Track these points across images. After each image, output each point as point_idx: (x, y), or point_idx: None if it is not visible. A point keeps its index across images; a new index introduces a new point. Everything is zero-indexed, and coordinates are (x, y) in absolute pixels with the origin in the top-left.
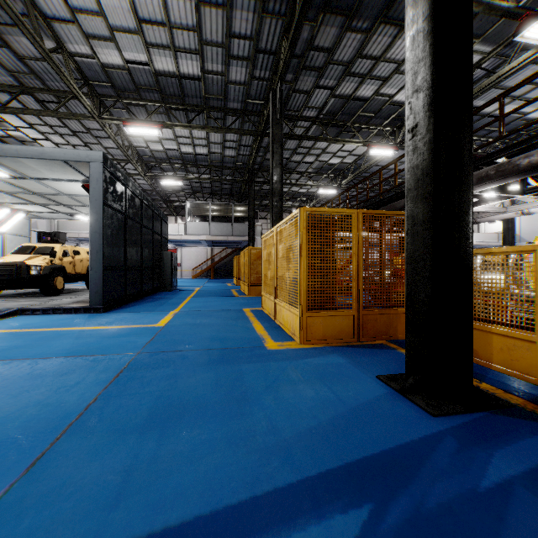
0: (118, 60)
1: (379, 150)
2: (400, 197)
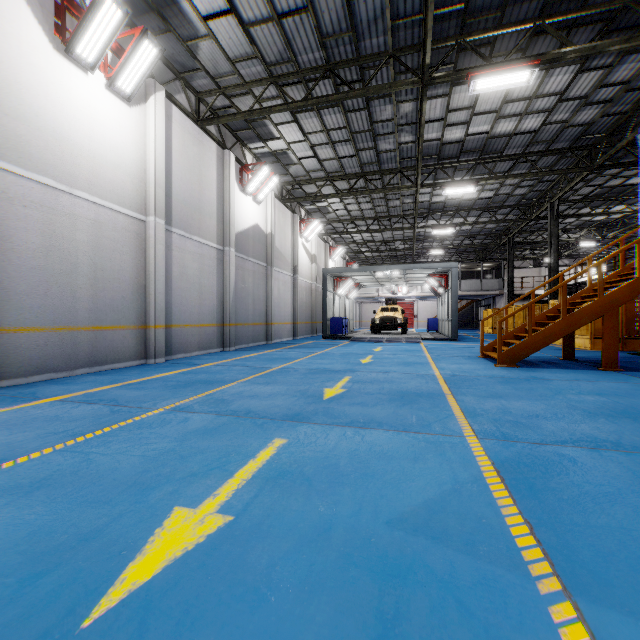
0: (442, 199)
1: None
2: None
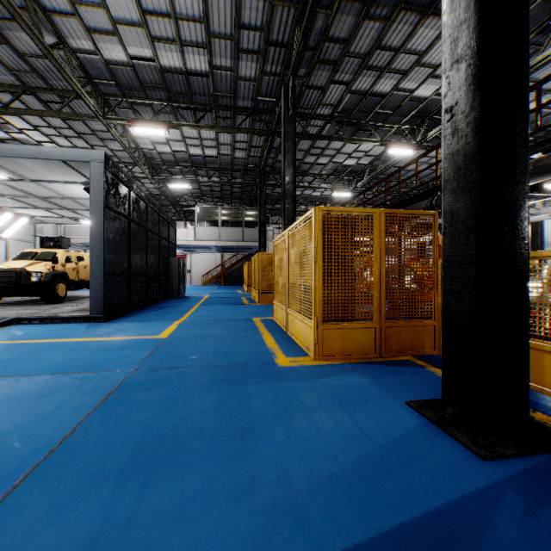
0: (122, 56)
1: (398, 150)
2: (422, 198)
